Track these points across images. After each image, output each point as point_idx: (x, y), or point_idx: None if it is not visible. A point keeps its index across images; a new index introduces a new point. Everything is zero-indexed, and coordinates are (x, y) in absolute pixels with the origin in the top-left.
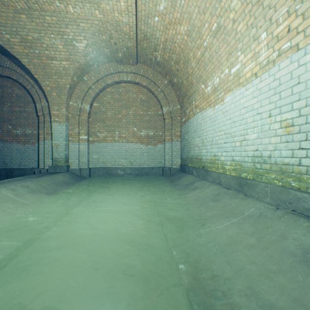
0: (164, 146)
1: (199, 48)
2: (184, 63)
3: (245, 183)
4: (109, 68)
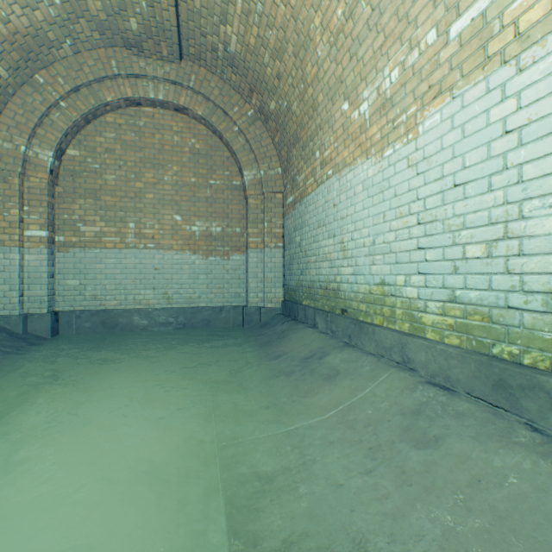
0: (248, 259)
1: None
2: (296, 51)
3: (531, 386)
4: (108, 60)
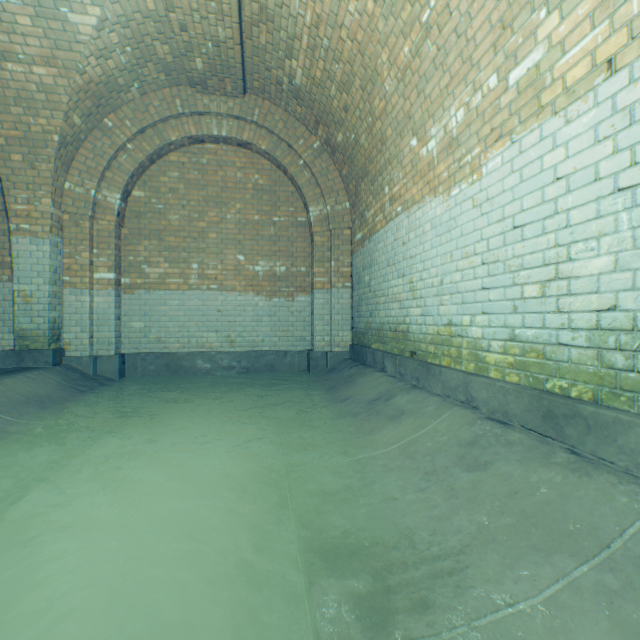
0: (313, 300)
1: (407, 32)
2: (363, 85)
3: (572, 415)
4: (173, 100)
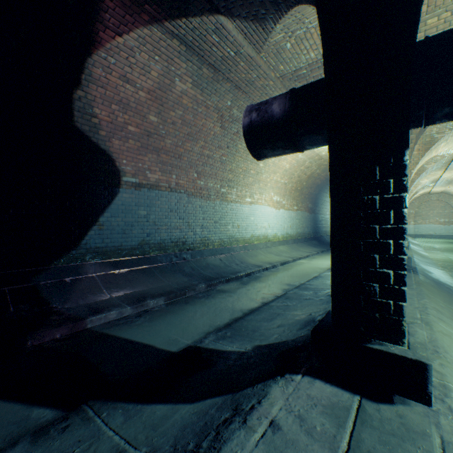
0: None
1: None
2: None
3: None
4: (424, 196)
